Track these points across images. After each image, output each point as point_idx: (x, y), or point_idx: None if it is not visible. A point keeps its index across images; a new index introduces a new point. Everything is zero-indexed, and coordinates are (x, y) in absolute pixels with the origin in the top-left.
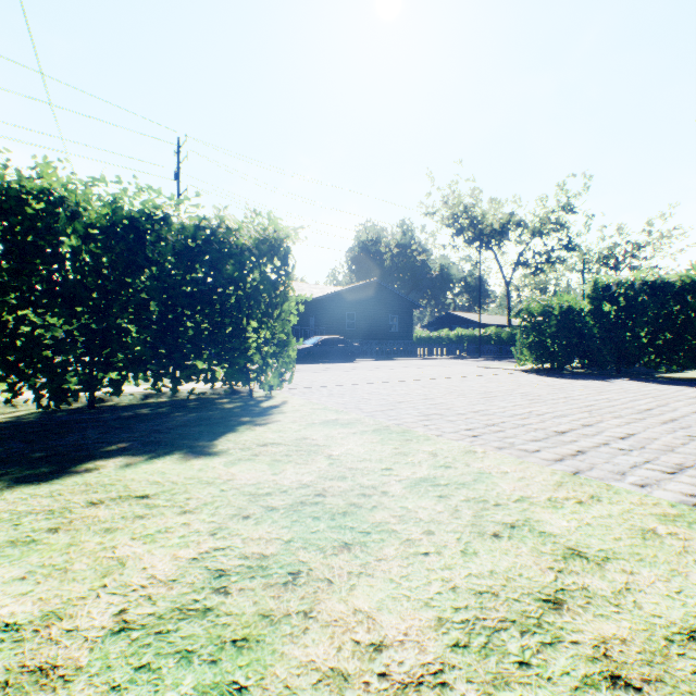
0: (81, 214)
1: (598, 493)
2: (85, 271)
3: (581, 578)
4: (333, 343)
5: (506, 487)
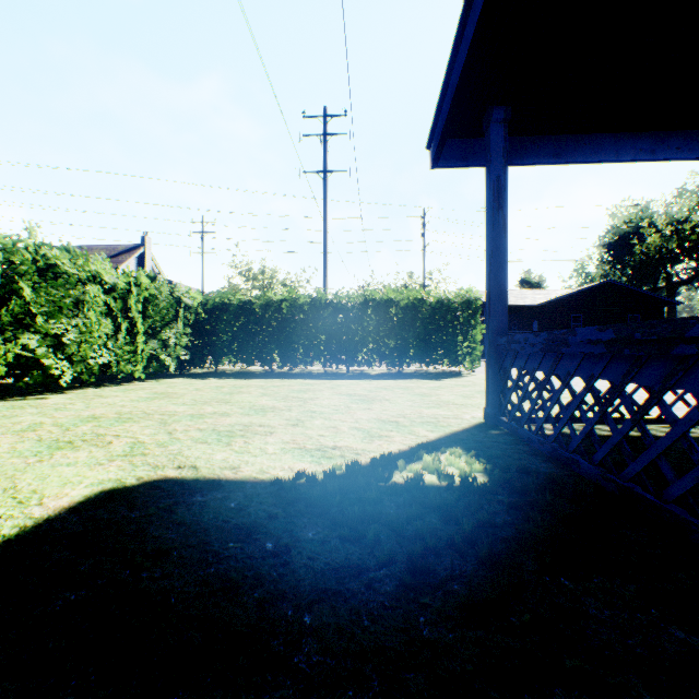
0: (398, 305)
1: None
2: (401, 325)
3: None
4: None
5: None
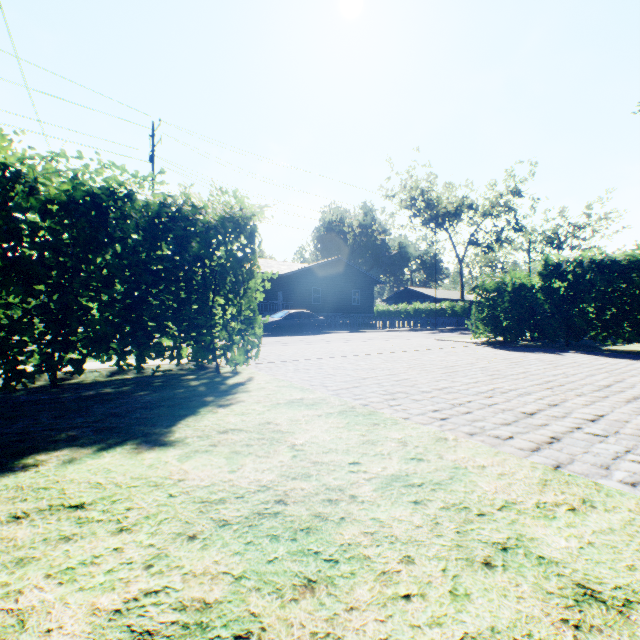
0: (39, 190)
1: (589, 495)
2: (42, 248)
3: (607, 639)
4: (300, 316)
5: (486, 488)
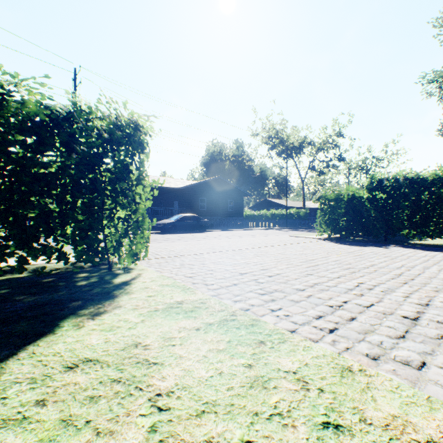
0: None
1: None
2: None
3: None
4: (190, 219)
5: None
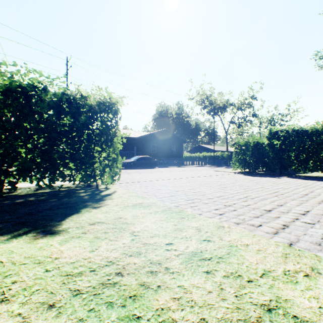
0: None
1: (315, 264)
2: None
3: None
4: (145, 159)
5: (251, 260)
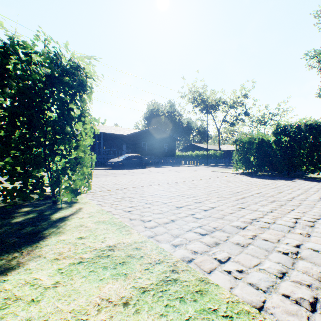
0: None
1: None
2: None
3: None
4: (134, 158)
5: None
